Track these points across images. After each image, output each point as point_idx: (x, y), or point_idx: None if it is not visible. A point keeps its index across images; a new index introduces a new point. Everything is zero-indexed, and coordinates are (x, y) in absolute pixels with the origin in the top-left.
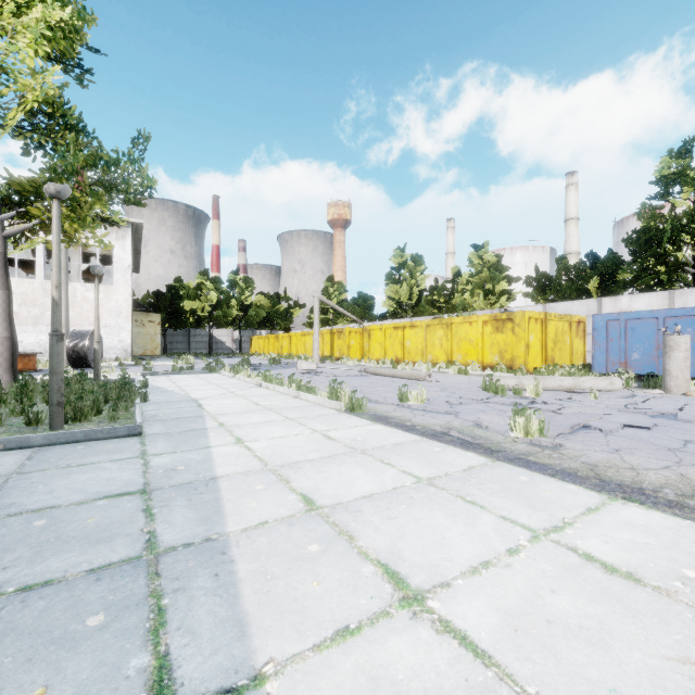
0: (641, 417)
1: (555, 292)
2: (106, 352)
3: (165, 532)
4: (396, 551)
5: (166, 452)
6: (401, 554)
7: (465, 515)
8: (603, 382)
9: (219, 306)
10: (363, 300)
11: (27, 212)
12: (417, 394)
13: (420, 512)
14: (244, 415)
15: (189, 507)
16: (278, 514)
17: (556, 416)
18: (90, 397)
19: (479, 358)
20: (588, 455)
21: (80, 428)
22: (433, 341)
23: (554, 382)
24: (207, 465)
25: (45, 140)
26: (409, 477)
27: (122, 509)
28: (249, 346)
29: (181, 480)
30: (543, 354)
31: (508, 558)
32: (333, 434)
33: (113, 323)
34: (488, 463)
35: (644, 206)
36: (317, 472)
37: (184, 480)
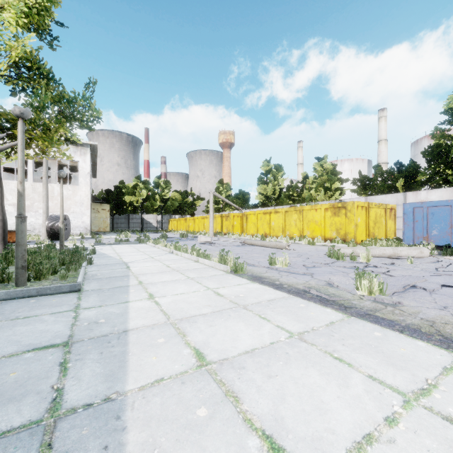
0: (452, 278)
1: (373, 189)
2: (74, 229)
3: (71, 390)
4: (279, 418)
5: (94, 306)
6: (284, 422)
7: (336, 373)
8: (415, 251)
9: (148, 199)
10: (242, 195)
11: (13, 134)
12: (282, 260)
13: (296, 369)
14: (158, 275)
15: (99, 361)
16: (173, 370)
17: (389, 278)
18: (54, 261)
19: (322, 234)
20: (423, 312)
21: (38, 285)
22: (290, 222)
23: (379, 251)
24: (123, 318)
25: (26, 85)
26: (283, 331)
27: (42, 363)
28: (167, 226)
29: (99, 333)
30: (367, 231)
31: (389, 430)
32: (222, 291)
33: (78, 210)
34: (344, 318)
35: (436, 129)
36: (208, 326)
37: (101, 333)
